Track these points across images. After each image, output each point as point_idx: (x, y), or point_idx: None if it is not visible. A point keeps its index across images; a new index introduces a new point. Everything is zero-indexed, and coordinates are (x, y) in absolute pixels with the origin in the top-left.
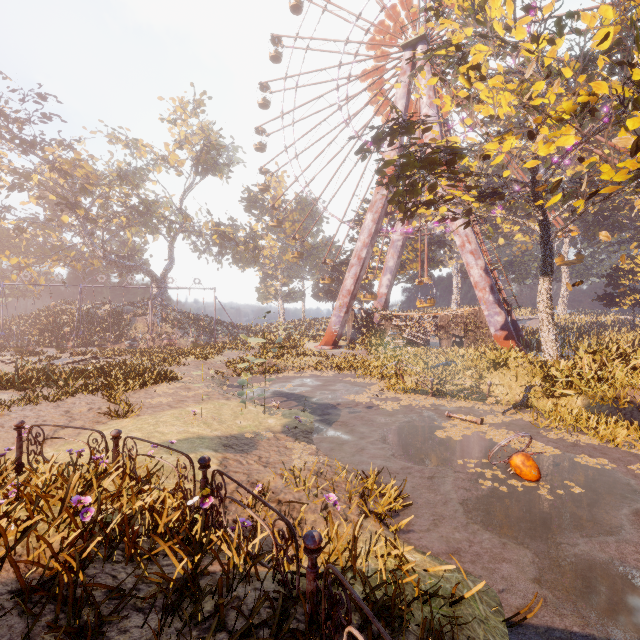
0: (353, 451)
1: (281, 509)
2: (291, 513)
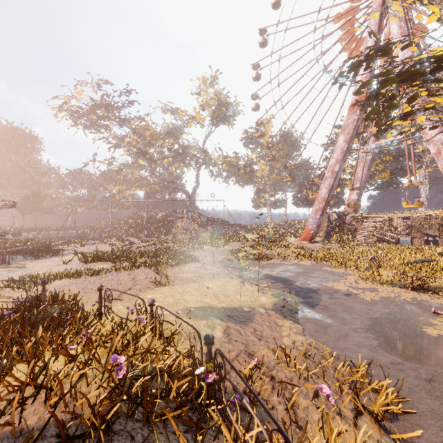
0: (337, 336)
1: (274, 385)
2: (283, 392)
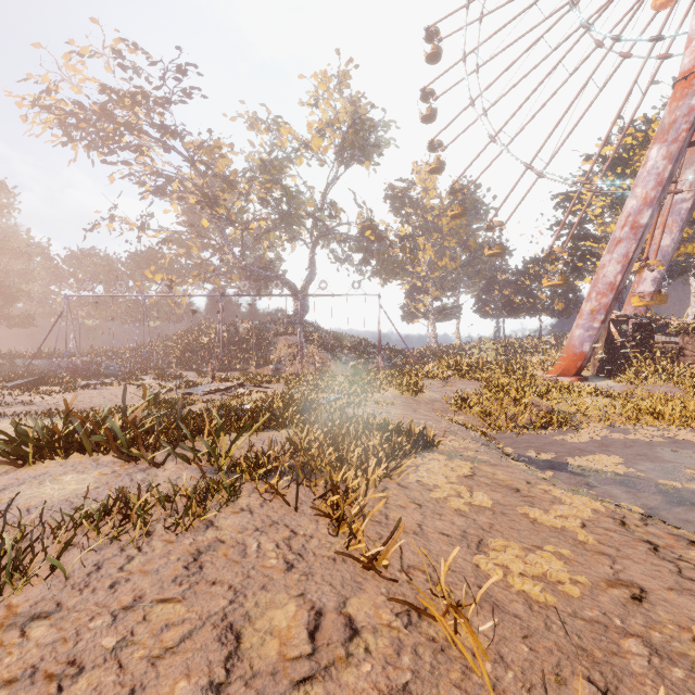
0: None
1: None
2: None
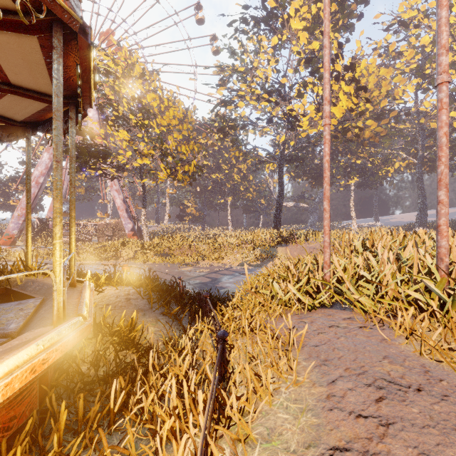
0: None
1: None
2: None
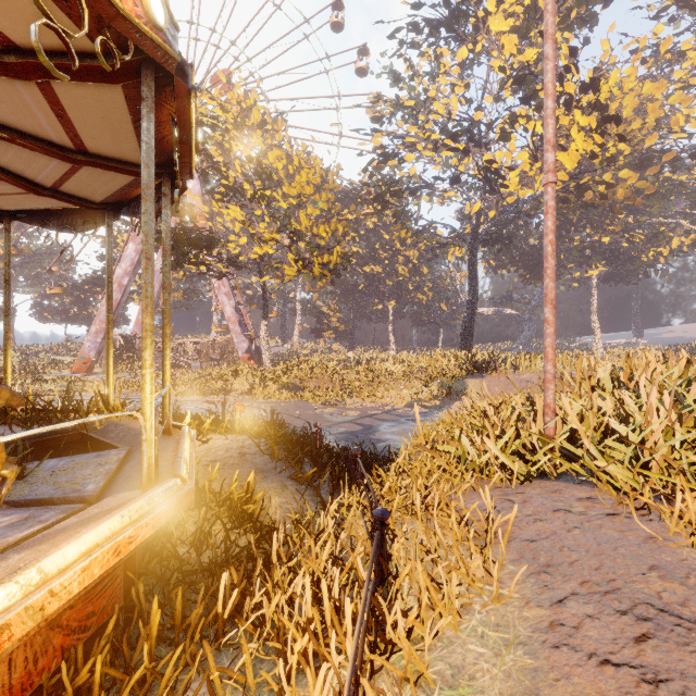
0: None
1: None
2: None
